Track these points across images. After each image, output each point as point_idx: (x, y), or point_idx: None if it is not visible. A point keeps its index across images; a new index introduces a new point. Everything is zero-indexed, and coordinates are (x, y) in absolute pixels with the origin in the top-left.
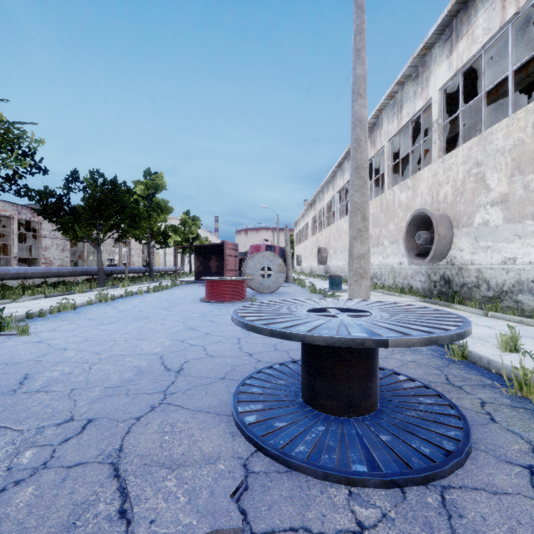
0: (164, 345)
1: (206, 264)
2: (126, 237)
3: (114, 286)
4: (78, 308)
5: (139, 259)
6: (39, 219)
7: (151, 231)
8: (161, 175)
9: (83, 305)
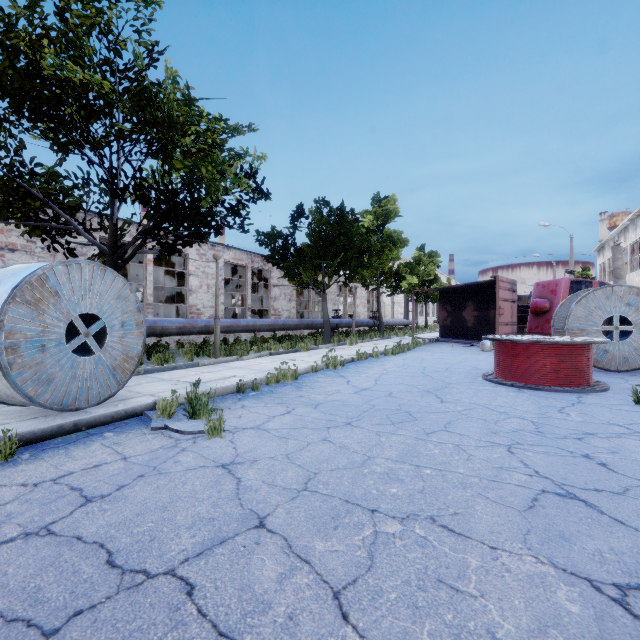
0: (573, 629)
1: (457, 315)
2: (354, 280)
3: (341, 343)
4: (300, 376)
5: (365, 310)
6: (269, 266)
7: (380, 273)
8: (393, 198)
9: (306, 372)
